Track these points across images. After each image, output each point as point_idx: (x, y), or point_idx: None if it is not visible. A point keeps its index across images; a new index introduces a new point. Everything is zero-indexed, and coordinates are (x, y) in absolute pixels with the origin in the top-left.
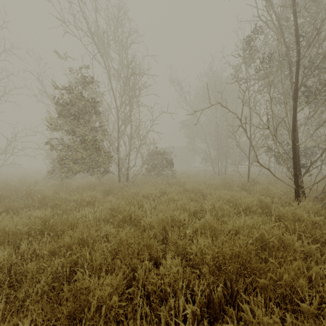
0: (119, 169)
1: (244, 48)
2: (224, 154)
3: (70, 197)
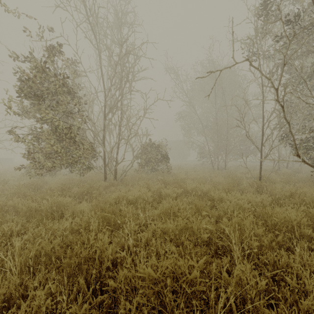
0: (105, 164)
1: (259, 13)
2: (224, 147)
3: (22, 206)
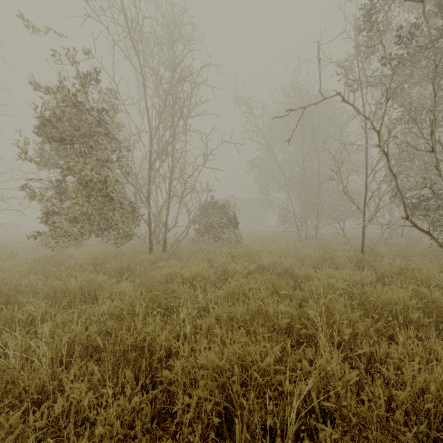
0: (150, 231)
1: (360, 26)
2: (315, 208)
3: (42, 286)
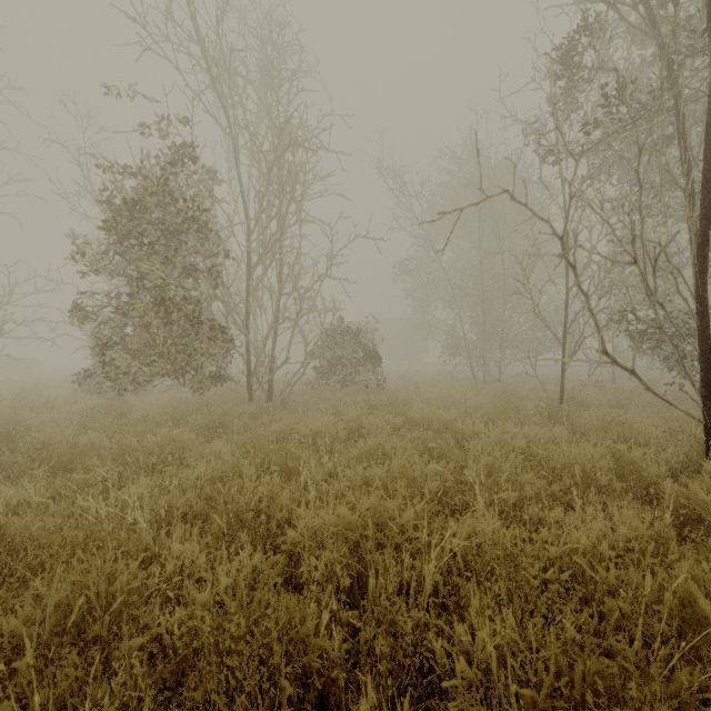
0: (250, 370)
1: (554, 73)
2: (497, 335)
3: (110, 444)
